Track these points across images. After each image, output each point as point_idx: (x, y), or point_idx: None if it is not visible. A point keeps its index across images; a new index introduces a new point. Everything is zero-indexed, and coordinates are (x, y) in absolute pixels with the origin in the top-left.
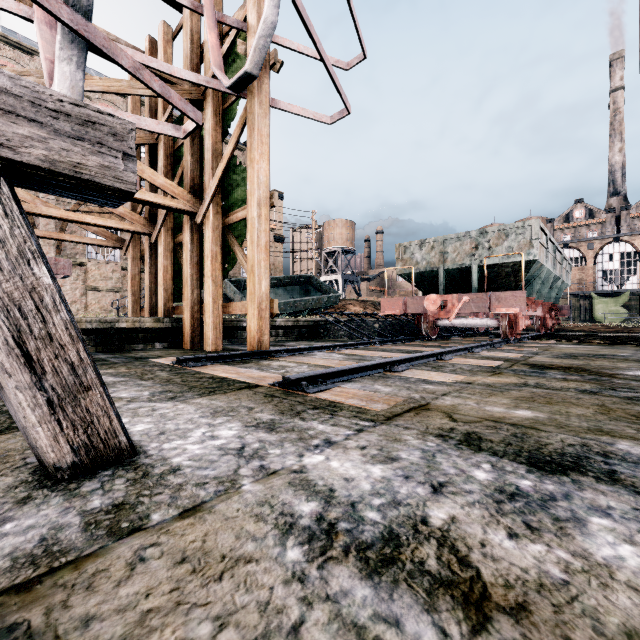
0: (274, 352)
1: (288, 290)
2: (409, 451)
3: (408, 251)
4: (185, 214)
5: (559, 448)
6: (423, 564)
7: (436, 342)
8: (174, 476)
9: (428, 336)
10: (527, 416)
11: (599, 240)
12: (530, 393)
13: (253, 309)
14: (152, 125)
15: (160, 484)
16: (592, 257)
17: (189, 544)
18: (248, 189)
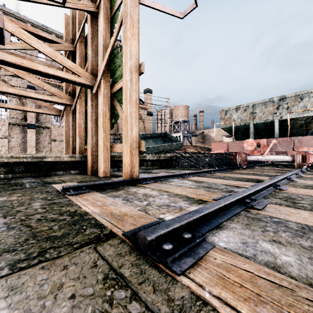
0: (142, 180)
1: (154, 140)
2: None
3: (228, 113)
4: (86, 87)
5: None
6: None
7: (249, 170)
8: None
9: (241, 166)
10: None
11: None
12: None
13: (126, 148)
14: None
15: None
16: None
17: None
18: (123, 61)
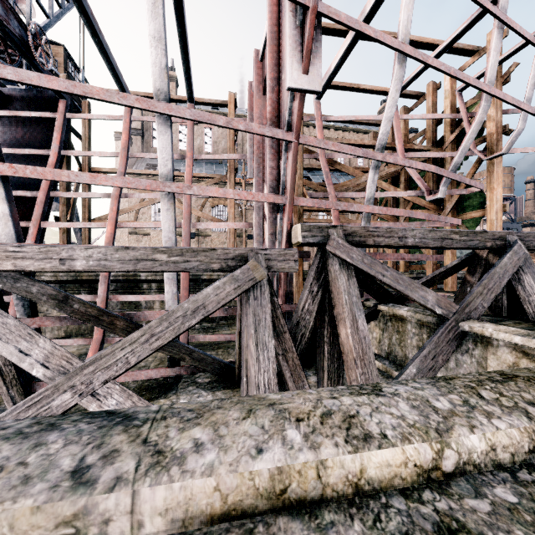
0: None
1: None
2: None
3: None
4: None
5: None
6: None
7: None
8: None
9: None
10: None
11: None
12: None
13: None
14: (454, 192)
15: None
16: None
17: None
18: (487, 204)
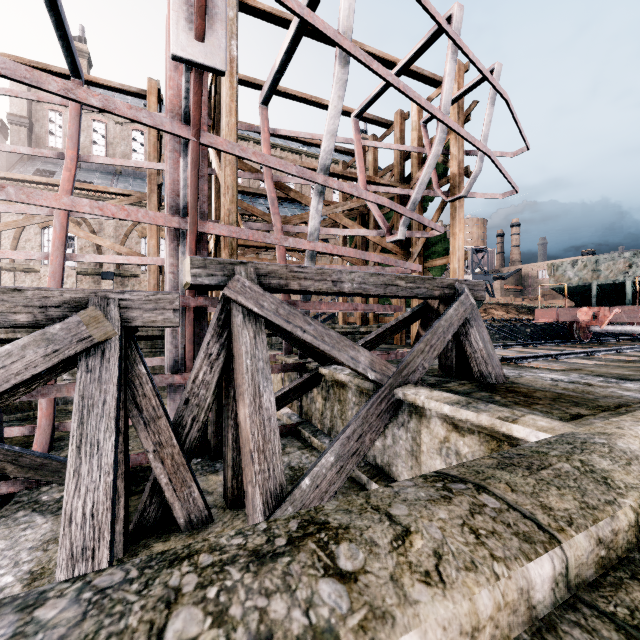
0: None
1: None
2: (574, 375)
3: (560, 269)
4: None
5: (634, 378)
6: (580, 383)
7: (588, 345)
8: None
9: (580, 340)
10: (630, 373)
11: None
12: None
13: None
14: (416, 234)
15: None
16: None
17: (524, 379)
18: (450, 251)
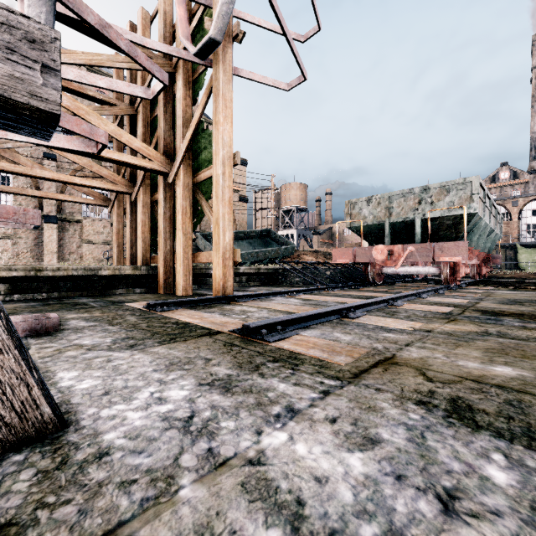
0: (237, 297)
1: (251, 242)
2: (390, 427)
3: (356, 207)
4: (159, 174)
5: None
6: None
7: (382, 288)
8: (97, 466)
9: (374, 282)
10: (510, 374)
11: (523, 198)
12: (498, 344)
13: (218, 258)
14: (123, 87)
15: (74, 482)
16: (516, 213)
17: None
18: (213, 149)
